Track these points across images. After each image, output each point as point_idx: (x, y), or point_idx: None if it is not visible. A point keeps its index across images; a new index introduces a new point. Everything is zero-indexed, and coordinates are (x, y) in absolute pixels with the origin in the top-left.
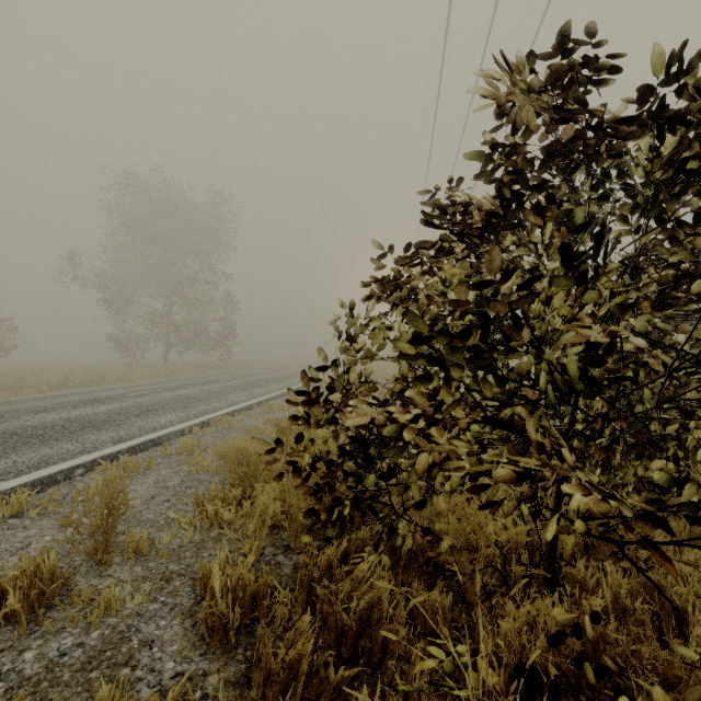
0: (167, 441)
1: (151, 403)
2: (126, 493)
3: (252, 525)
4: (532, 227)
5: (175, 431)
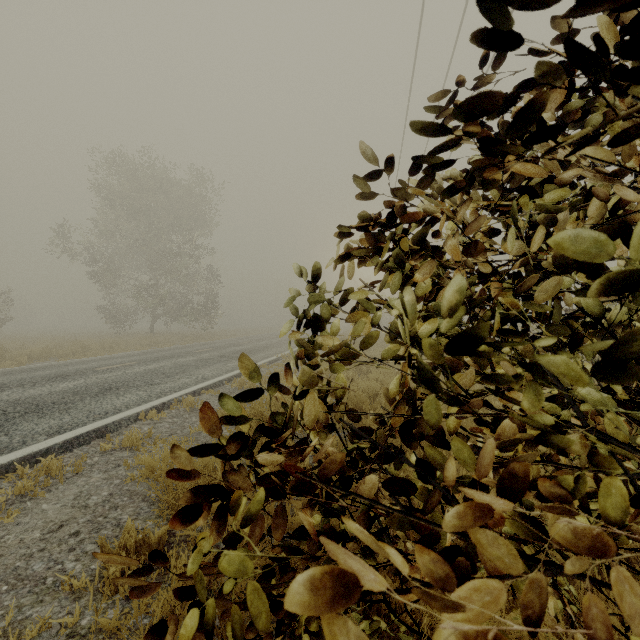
0: (115, 430)
1: (116, 379)
2: None
3: None
4: None
5: (128, 416)
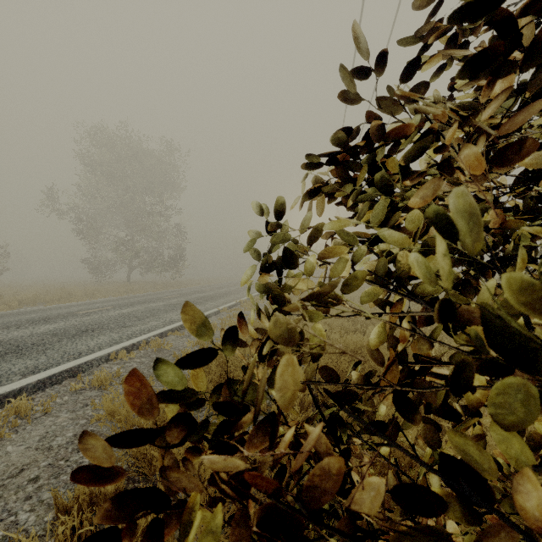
0: (86, 370)
1: (93, 322)
2: None
3: None
4: None
5: (100, 356)
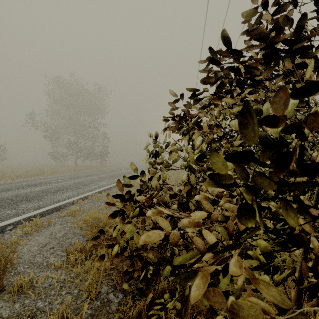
0: (63, 208)
1: (61, 186)
2: (16, 251)
3: (88, 280)
4: (278, 80)
5: (69, 202)
